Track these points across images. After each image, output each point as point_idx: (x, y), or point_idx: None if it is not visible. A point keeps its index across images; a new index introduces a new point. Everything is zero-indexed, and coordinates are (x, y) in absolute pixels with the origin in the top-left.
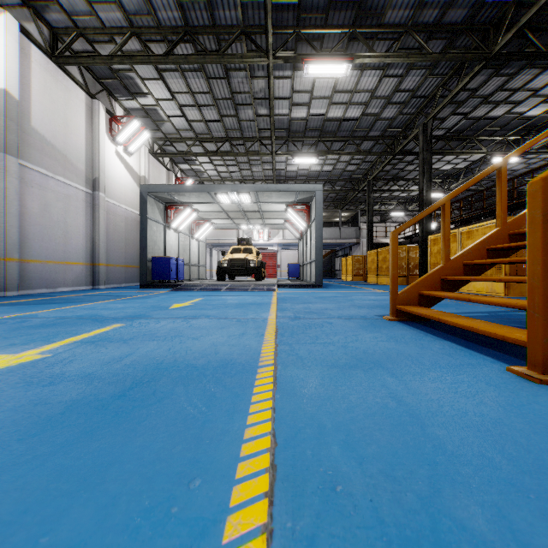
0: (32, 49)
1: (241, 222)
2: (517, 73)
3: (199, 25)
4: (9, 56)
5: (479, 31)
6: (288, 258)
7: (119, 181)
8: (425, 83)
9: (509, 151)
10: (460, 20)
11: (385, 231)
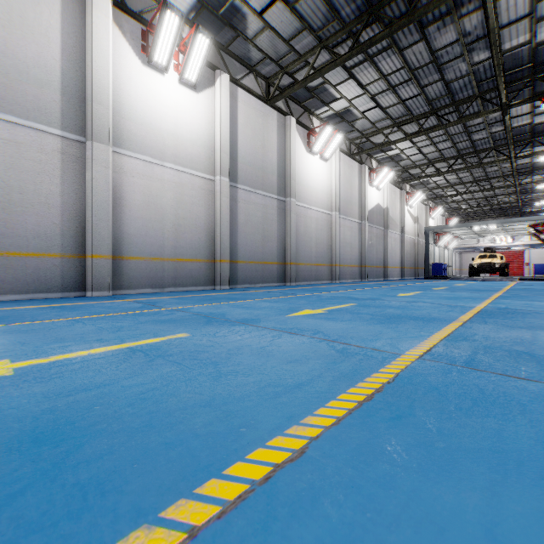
0: (389, 185)
1: (484, 234)
2: None
3: (466, 152)
4: (387, 194)
5: None
6: (539, 255)
7: (408, 224)
8: None
9: None
10: None
11: None
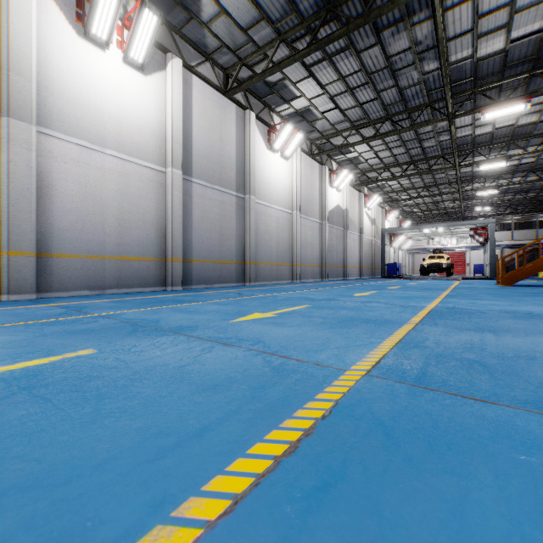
0: (348, 187)
1: (433, 237)
2: None
3: (418, 159)
4: (347, 196)
5: None
6: (478, 256)
7: (366, 225)
8: None
9: None
10: None
11: None
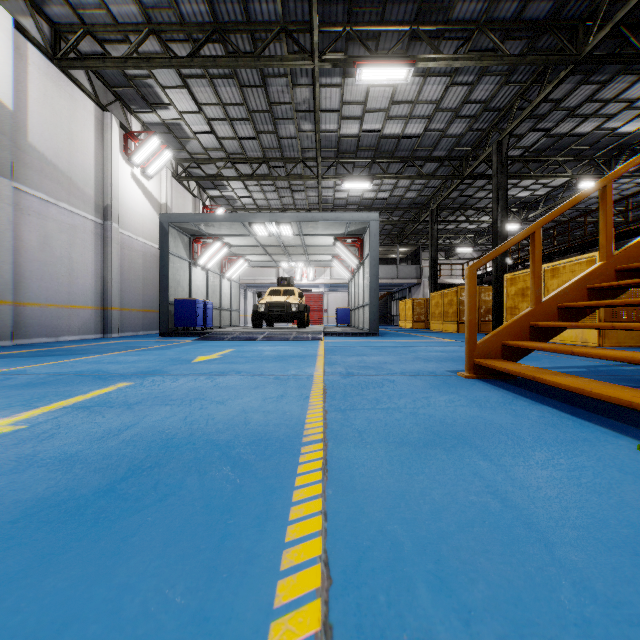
0: (30, 49)
1: (280, 258)
2: (610, 80)
3: (231, 21)
4: (1, 56)
5: (566, 29)
6: (337, 301)
7: (136, 209)
8: (500, 92)
9: (598, 175)
10: (543, 15)
11: (451, 270)
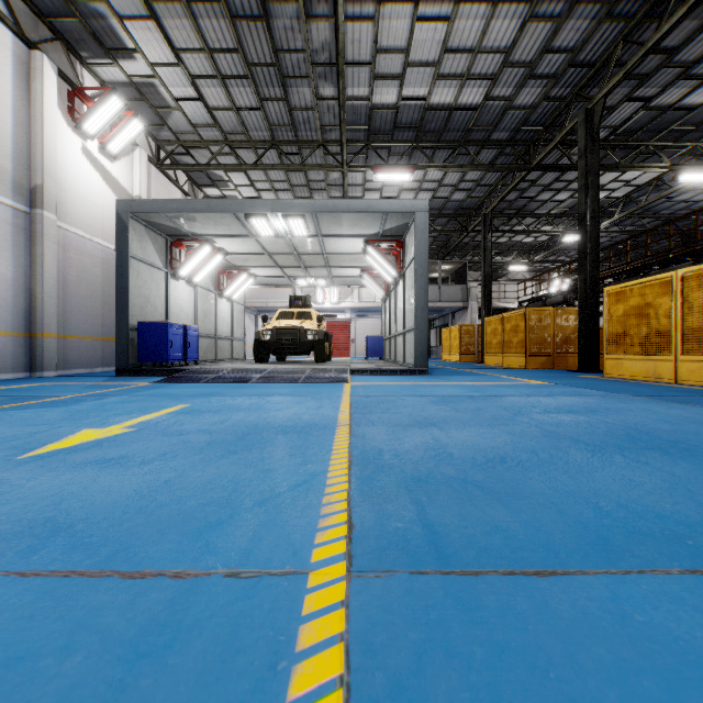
0: None
1: (295, 273)
2: None
3: None
4: None
5: None
6: (366, 329)
7: (90, 198)
8: (595, 36)
9: (702, 165)
10: None
11: (504, 291)
